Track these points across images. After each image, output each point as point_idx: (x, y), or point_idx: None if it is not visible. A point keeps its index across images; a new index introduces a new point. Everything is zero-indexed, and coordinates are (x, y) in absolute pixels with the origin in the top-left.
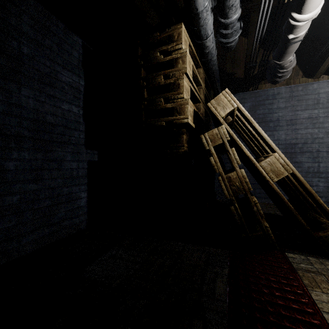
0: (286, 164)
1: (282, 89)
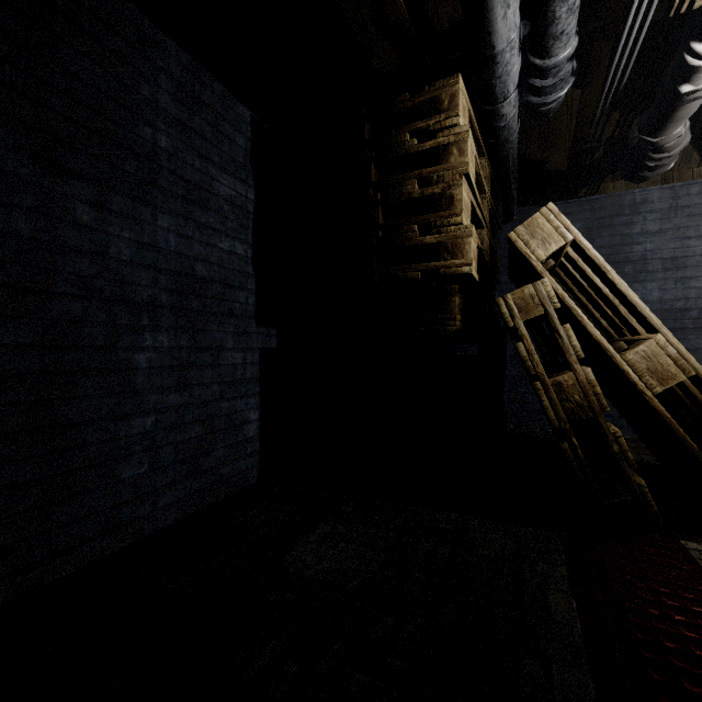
0: (681, 358)
1: (653, 193)
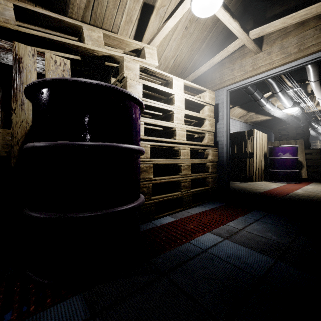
0: None
1: None
